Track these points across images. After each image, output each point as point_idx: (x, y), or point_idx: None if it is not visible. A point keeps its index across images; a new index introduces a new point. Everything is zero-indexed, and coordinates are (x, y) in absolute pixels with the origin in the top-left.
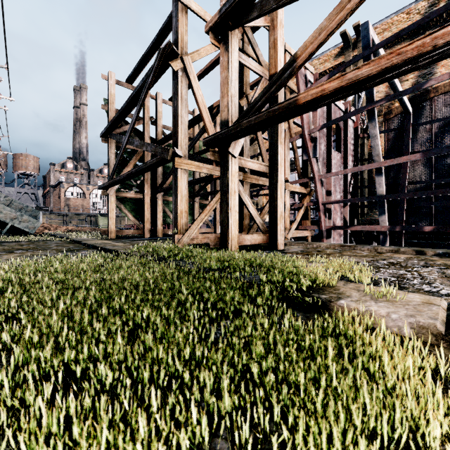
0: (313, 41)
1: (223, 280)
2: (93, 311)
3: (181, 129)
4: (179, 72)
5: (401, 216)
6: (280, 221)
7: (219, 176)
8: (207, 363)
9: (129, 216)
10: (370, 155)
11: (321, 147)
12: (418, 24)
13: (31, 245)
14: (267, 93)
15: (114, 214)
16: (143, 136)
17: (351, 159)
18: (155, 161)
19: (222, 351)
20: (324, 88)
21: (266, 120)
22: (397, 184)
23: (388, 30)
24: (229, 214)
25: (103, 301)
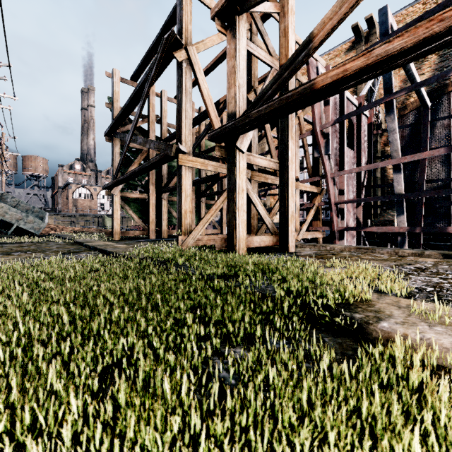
0: (332, 16)
1: (230, 289)
2: (67, 333)
3: (186, 124)
4: (183, 63)
5: (419, 216)
6: (291, 221)
7: (225, 174)
8: (206, 442)
9: (133, 216)
10: (383, 152)
11: (333, 143)
12: (444, 6)
13: (32, 247)
14: (279, 80)
15: (118, 214)
16: (148, 135)
17: (364, 157)
18: (158, 158)
19: (229, 410)
20: (346, 68)
21: (278, 109)
22: (414, 183)
23: (403, 22)
24: (237, 213)
25: (78, 322)
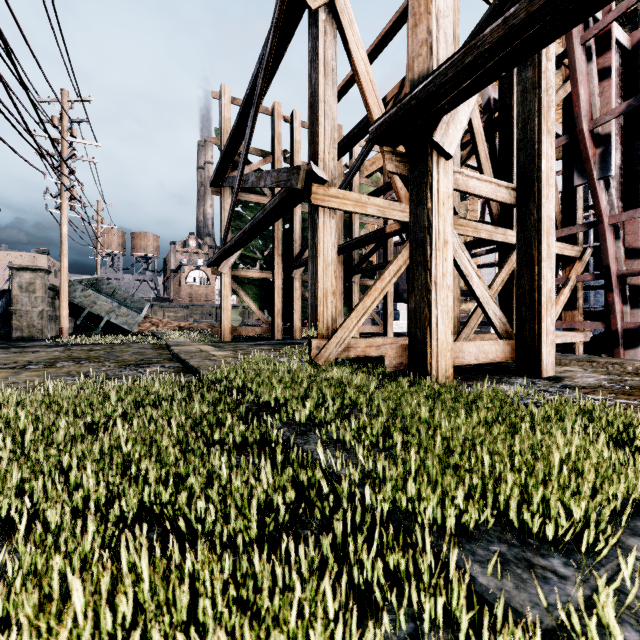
0: None
1: None
2: None
3: (325, 128)
4: (321, 13)
5: None
6: (546, 310)
7: (397, 227)
8: None
9: (251, 306)
10: None
11: (615, 157)
12: None
13: (102, 351)
14: None
15: (228, 303)
16: None
17: None
18: (277, 200)
19: None
20: None
21: None
22: None
23: None
24: (432, 293)
25: None
